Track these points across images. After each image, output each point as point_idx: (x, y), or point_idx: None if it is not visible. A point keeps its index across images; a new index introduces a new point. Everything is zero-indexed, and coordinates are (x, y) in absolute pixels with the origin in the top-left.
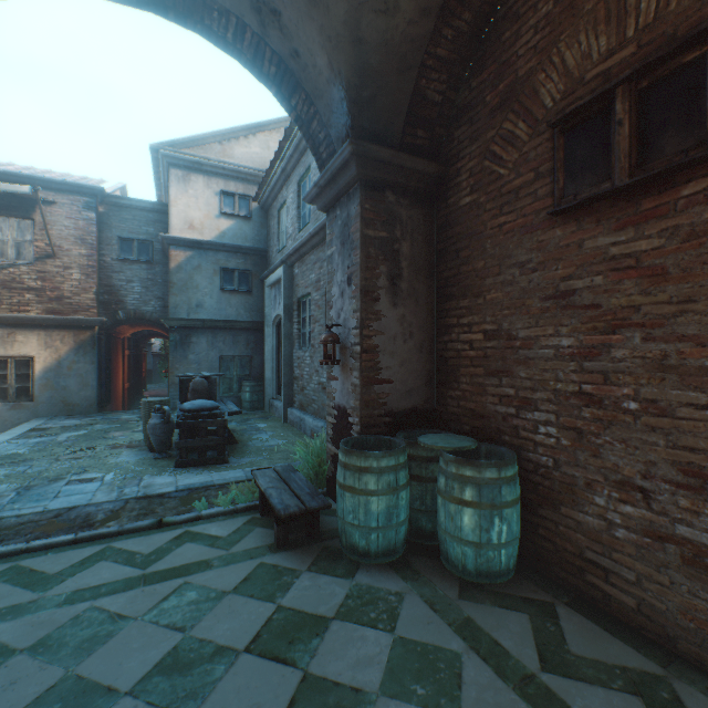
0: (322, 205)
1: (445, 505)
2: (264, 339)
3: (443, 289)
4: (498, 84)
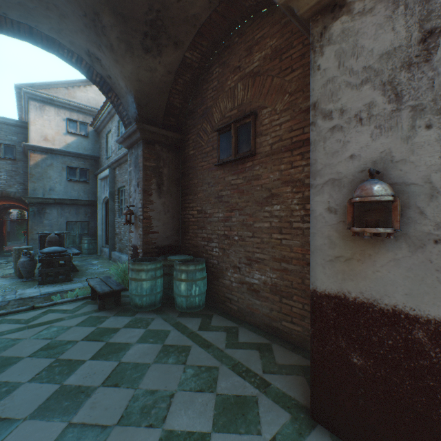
0: (126, 146)
1: (175, 282)
2: (97, 211)
3: (183, 190)
4: (202, 106)
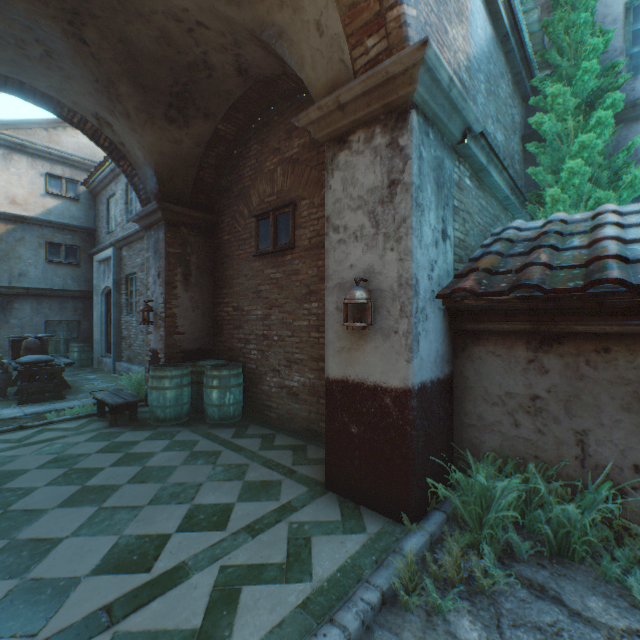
0: (142, 226)
1: (206, 390)
2: (94, 306)
3: (217, 282)
4: (238, 185)
